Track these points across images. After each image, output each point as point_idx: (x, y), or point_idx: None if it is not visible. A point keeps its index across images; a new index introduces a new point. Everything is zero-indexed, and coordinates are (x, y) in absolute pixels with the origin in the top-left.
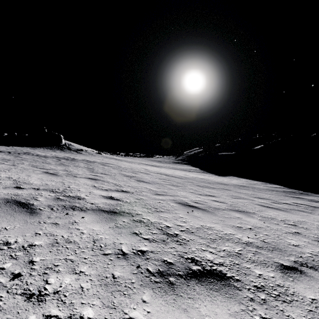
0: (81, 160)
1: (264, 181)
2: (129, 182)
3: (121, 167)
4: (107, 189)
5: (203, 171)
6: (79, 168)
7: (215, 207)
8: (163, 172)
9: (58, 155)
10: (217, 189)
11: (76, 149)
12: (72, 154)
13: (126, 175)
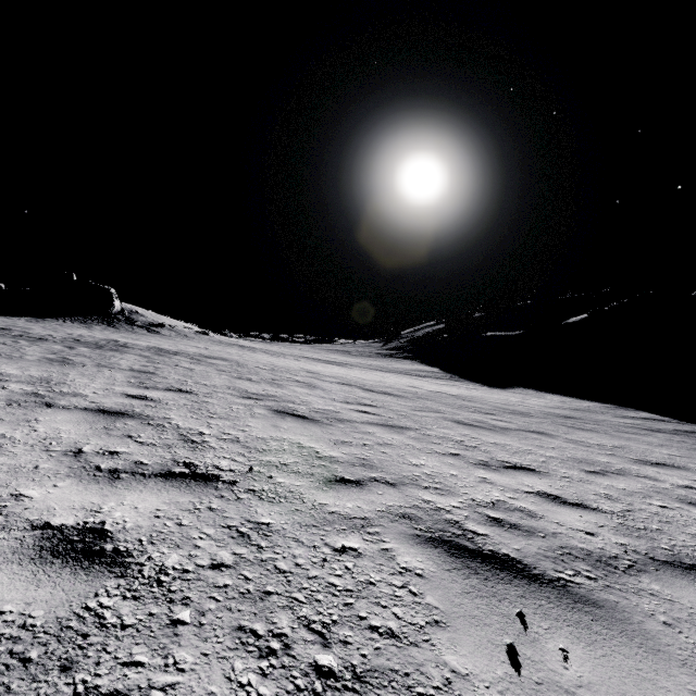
0: (144, 348)
1: (607, 402)
2: (245, 422)
3: (245, 366)
4: (124, 469)
5: (451, 375)
6: (107, 371)
7: (589, 551)
8: (355, 380)
9: (85, 337)
10: (515, 432)
11: (148, 323)
12: (132, 334)
13: (246, 393)
